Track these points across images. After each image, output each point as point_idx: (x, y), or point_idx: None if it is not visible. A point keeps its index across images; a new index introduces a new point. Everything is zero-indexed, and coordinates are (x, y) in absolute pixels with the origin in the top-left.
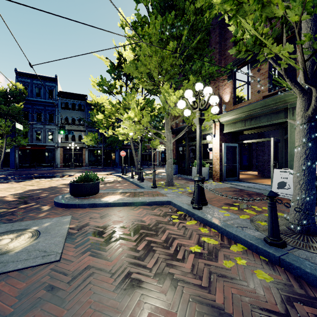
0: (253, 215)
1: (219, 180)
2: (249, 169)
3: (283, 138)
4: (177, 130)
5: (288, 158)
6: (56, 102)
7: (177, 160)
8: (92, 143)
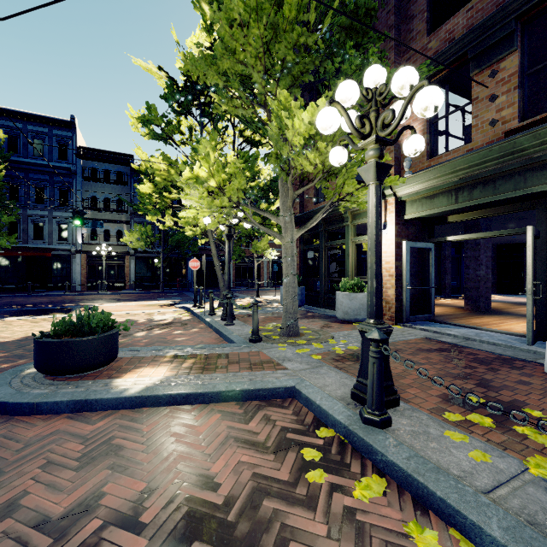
0: None
1: (394, 321)
2: (439, 294)
3: None
4: (303, 216)
5: None
6: (73, 168)
7: (303, 277)
8: (141, 245)
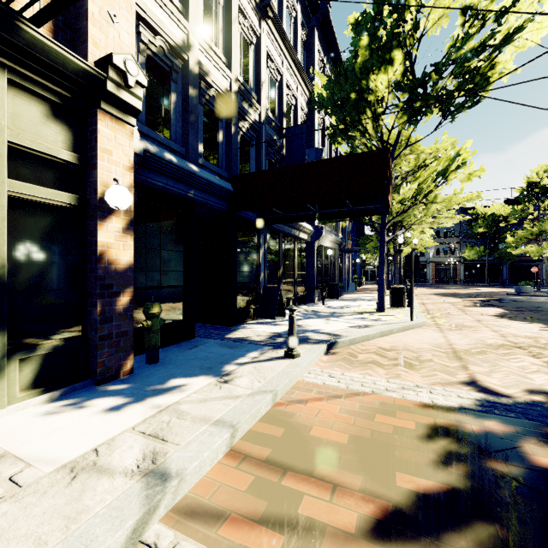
0: None
1: None
2: None
3: None
4: None
5: None
6: None
7: None
8: (474, 257)
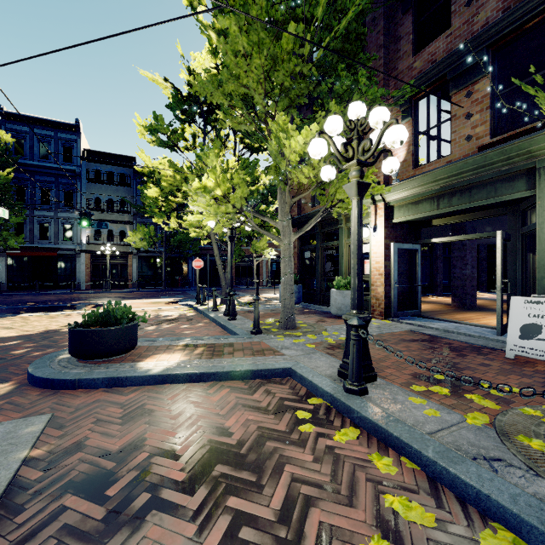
0: (492, 410)
1: (384, 316)
2: (431, 292)
3: (518, 233)
4: (300, 219)
5: (536, 273)
6: (77, 170)
7: (300, 276)
8: (144, 245)
